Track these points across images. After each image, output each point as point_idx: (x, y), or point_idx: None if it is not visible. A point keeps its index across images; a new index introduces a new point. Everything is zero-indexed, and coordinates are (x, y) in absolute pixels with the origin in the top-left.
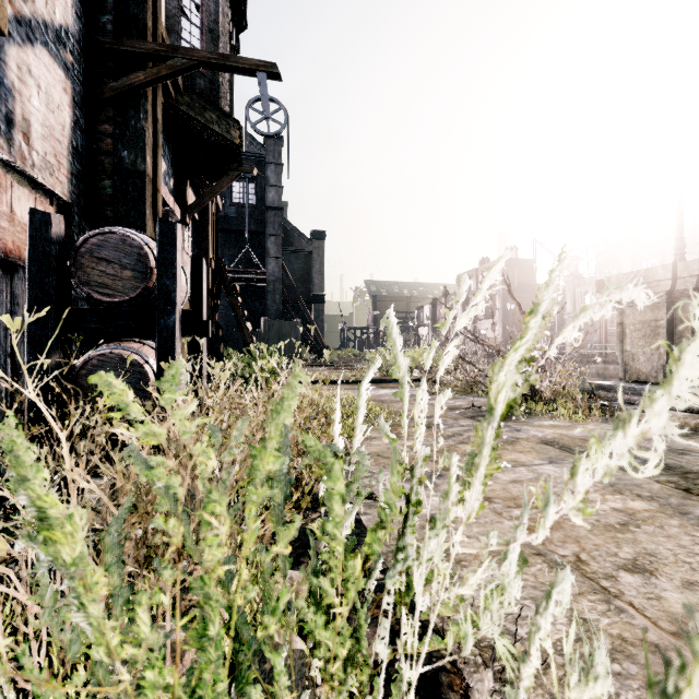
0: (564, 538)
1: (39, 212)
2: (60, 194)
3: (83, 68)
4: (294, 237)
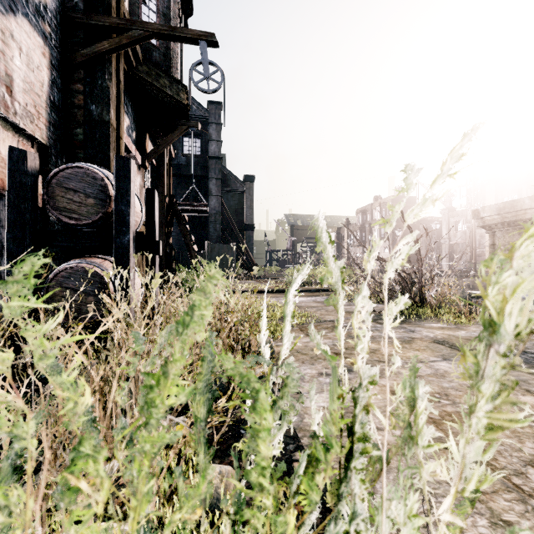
0: None
1: (17, 149)
2: (39, 139)
3: (59, 38)
4: (230, 180)
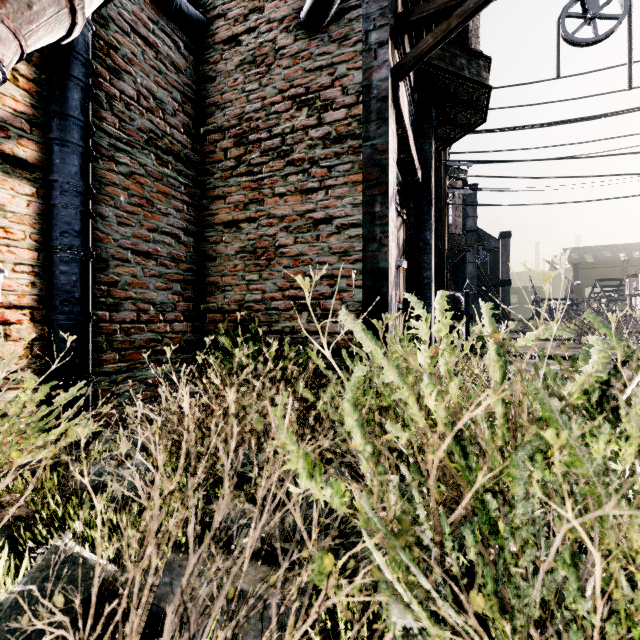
0: None
1: None
2: None
3: None
4: (484, 239)
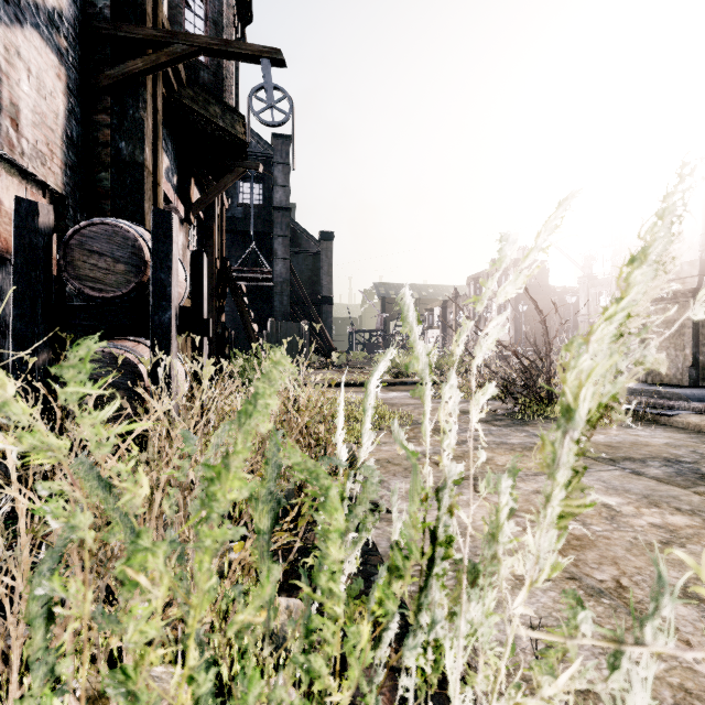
0: (599, 559)
1: (26, 201)
2: (53, 186)
3: (79, 54)
4: (302, 238)
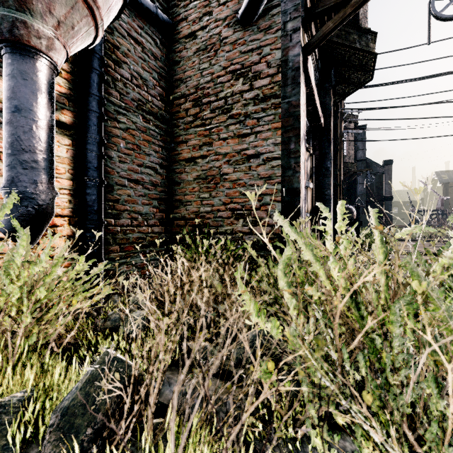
0: None
1: None
2: None
3: None
4: (371, 166)
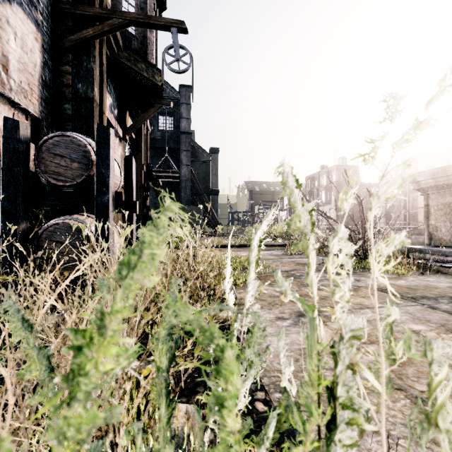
0: (417, 374)
1: (11, 119)
2: (32, 112)
3: (50, 26)
4: (198, 152)
